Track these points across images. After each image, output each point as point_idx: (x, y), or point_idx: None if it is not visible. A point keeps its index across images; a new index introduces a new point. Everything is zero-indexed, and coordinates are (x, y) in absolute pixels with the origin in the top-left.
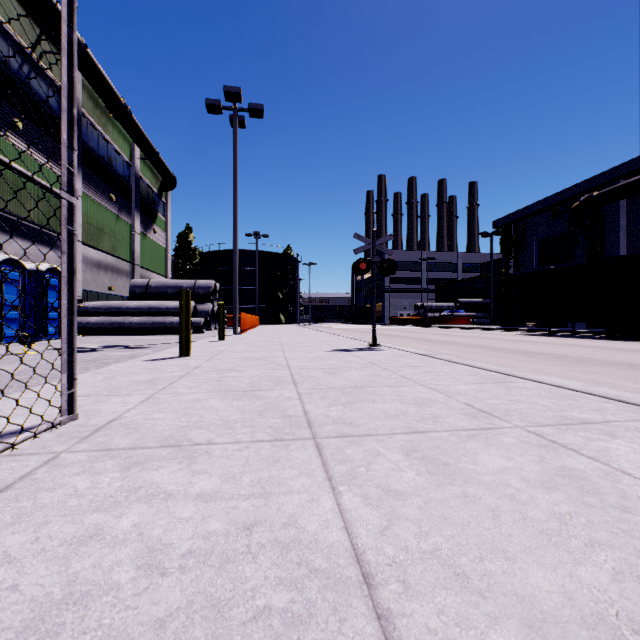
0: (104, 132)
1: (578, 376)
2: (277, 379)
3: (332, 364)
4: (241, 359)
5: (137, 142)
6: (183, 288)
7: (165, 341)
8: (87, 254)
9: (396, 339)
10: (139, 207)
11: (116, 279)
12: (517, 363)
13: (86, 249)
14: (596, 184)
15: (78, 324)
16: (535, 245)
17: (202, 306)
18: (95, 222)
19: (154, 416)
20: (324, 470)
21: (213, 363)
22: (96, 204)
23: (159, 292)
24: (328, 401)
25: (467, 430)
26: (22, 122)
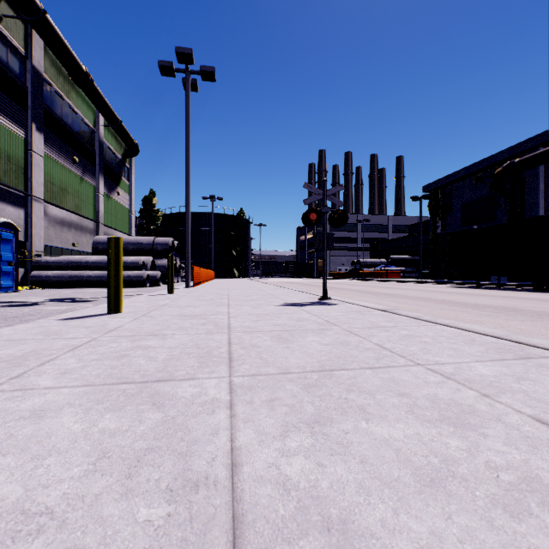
0: (67, 99)
1: None
2: (207, 352)
3: (283, 324)
4: (176, 317)
5: (100, 109)
6: (143, 244)
7: None
8: (50, 212)
9: (340, 291)
10: (103, 170)
11: (80, 236)
12: (477, 318)
13: (49, 207)
14: (517, 152)
15: (38, 277)
16: (460, 207)
17: (160, 261)
18: (58, 182)
19: None
20: None
21: (138, 323)
22: (59, 165)
23: None
24: (281, 413)
25: None
26: None
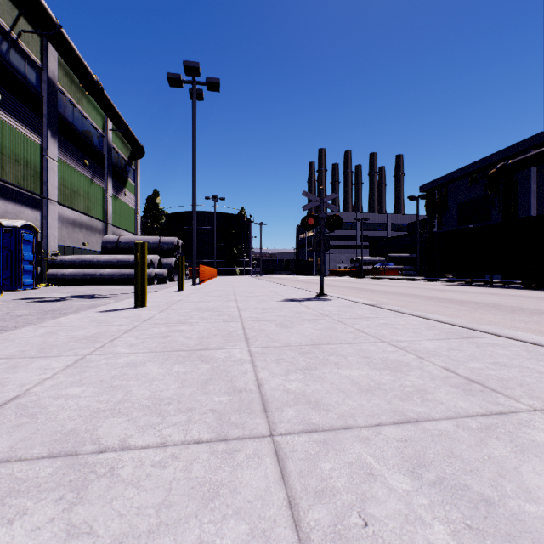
0: (79, 105)
1: (522, 326)
2: (228, 334)
3: (284, 315)
4: (194, 310)
5: (109, 115)
6: (149, 244)
7: (130, 291)
8: (63, 213)
9: (338, 289)
10: (111, 173)
11: (90, 236)
12: (456, 312)
13: (62, 209)
14: (510, 154)
15: (54, 275)
16: (456, 207)
17: (166, 260)
18: (70, 185)
19: (69, 391)
20: (292, 522)
21: (166, 314)
22: (71, 169)
23: (128, 247)
24: (285, 365)
25: (474, 416)
26: (1, 93)
